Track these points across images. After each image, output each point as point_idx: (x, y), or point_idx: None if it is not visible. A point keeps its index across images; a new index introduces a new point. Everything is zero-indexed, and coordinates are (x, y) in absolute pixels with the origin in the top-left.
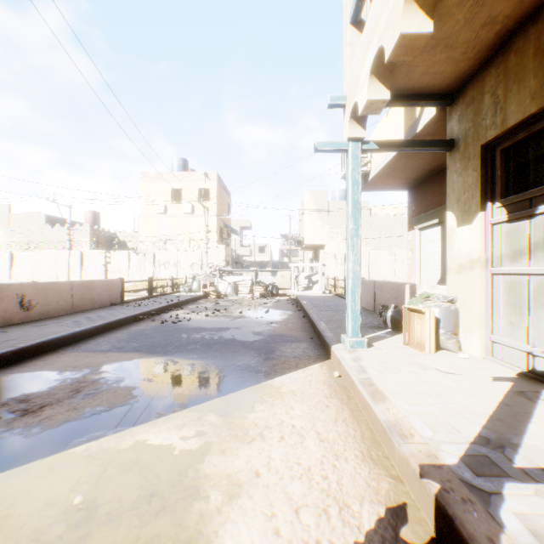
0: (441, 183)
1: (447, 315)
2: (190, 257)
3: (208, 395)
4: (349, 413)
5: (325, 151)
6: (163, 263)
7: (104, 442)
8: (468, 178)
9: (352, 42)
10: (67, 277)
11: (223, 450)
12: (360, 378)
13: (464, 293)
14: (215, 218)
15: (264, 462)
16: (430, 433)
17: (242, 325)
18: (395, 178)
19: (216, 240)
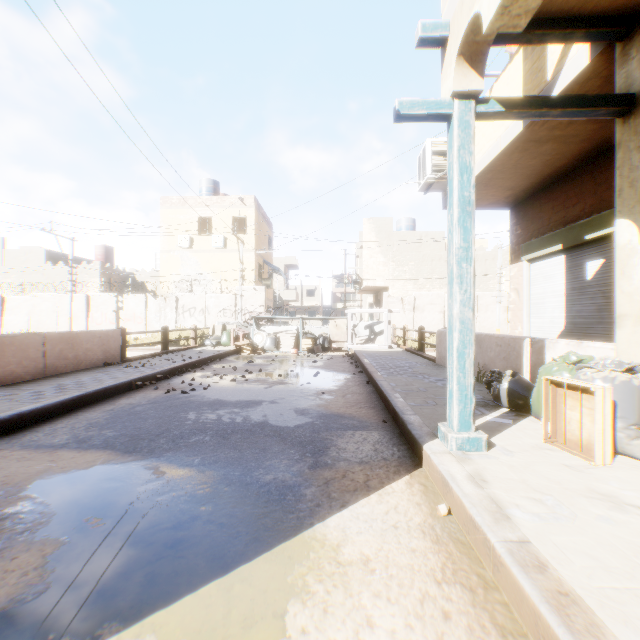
0: (566, 192)
1: (627, 396)
2: (222, 302)
3: (195, 571)
4: None
5: (413, 119)
6: (188, 310)
7: None
8: None
9: None
10: (69, 326)
11: None
12: (507, 541)
13: None
14: (252, 253)
15: None
16: None
17: (281, 396)
18: (497, 187)
19: (253, 280)
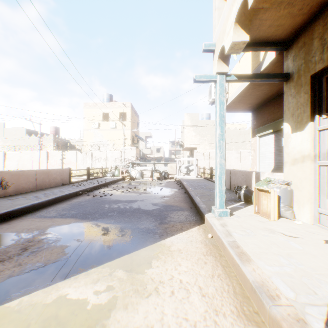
0: (274, 106)
1: (285, 194)
2: (114, 155)
3: (118, 253)
4: (222, 269)
5: (201, 82)
6: (97, 159)
7: (34, 296)
8: (301, 99)
9: (219, 7)
10: (38, 167)
11: (126, 304)
12: (228, 241)
13: (297, 179)
14: (129, 130)
15: (158, 318)
16: (292, 294)
17: (145, 198)
18: (244, 103)
19: (130, 144)
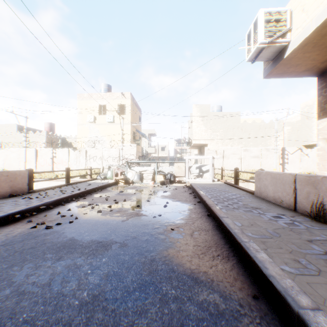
0: None
1: None
2: (111, 153)
3: None
4: None
5: None
6: (92, 157)
7: None
8: None
9: None
10: (24, 167)
11: None
12: None
13: None
14: (129, 125)
15: None
16: None
17: (133, 234)
18: (321, 49)
19: (129, 140)
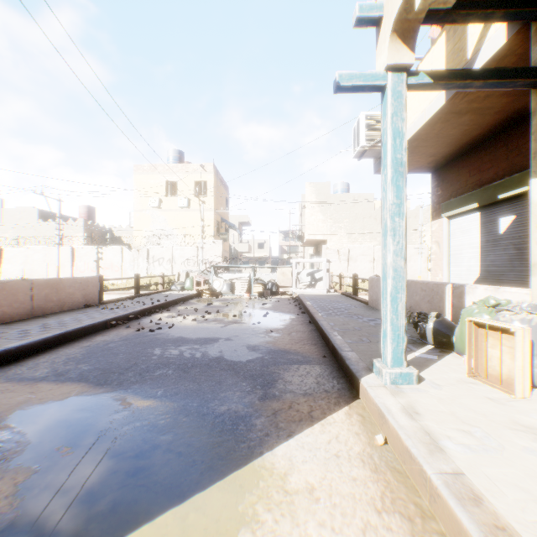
0: (481, 158)
1: None
2: (186, 253)
3: (153, 500)
4: None
5: (351, 90)
6: (157, 260)
7: None
8: None
9: None
10: (56, 274)
11: None
12: (442, 472)
13: None
14: (212, 212)
15: None
16: None
17: (235, 334)
18: (421, 154)
19: (212, 234)
